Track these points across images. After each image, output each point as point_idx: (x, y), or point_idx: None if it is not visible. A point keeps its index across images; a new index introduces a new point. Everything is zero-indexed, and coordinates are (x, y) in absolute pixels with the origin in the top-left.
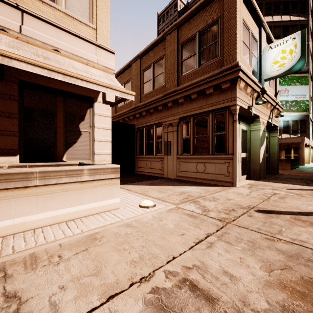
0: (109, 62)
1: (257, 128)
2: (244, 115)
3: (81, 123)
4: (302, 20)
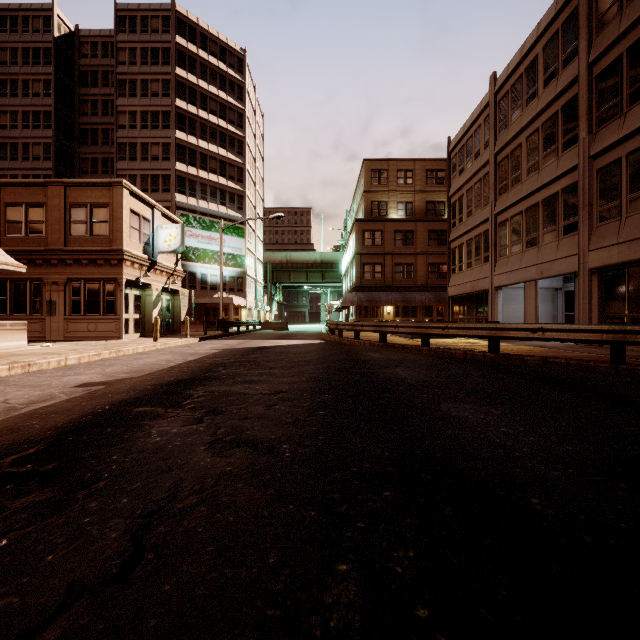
0: None
1: (151, 294)
2: (137, 282)
3: None
4: (240, 163)
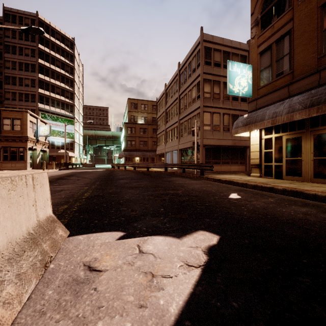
0: None
1: (36, 152)
2: (31, 148)
3: None
4: (72, 90)
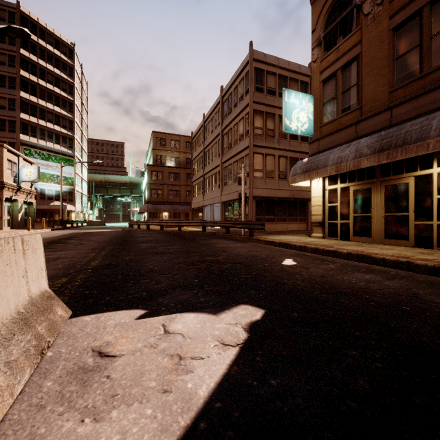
0: None
1: (17, 205)
2: (9, 198)
3: None
4: (71, 117)
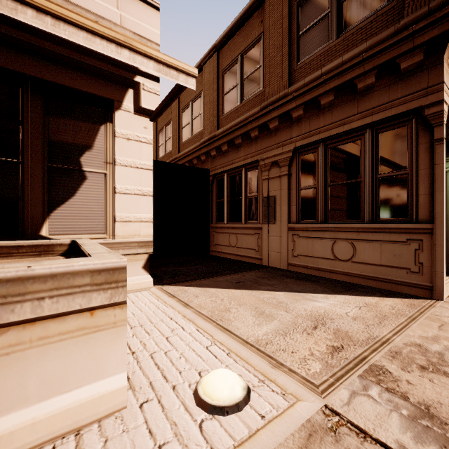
0: (148, 26)
1: None
2: None
3: (85, 154)
4: None
